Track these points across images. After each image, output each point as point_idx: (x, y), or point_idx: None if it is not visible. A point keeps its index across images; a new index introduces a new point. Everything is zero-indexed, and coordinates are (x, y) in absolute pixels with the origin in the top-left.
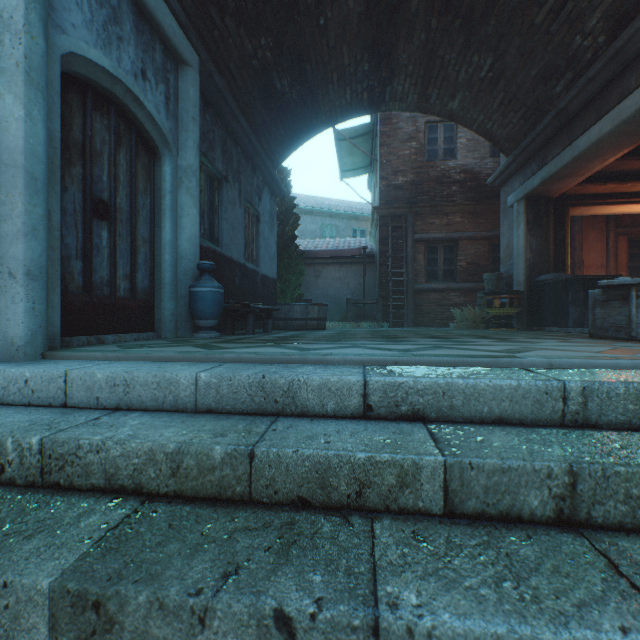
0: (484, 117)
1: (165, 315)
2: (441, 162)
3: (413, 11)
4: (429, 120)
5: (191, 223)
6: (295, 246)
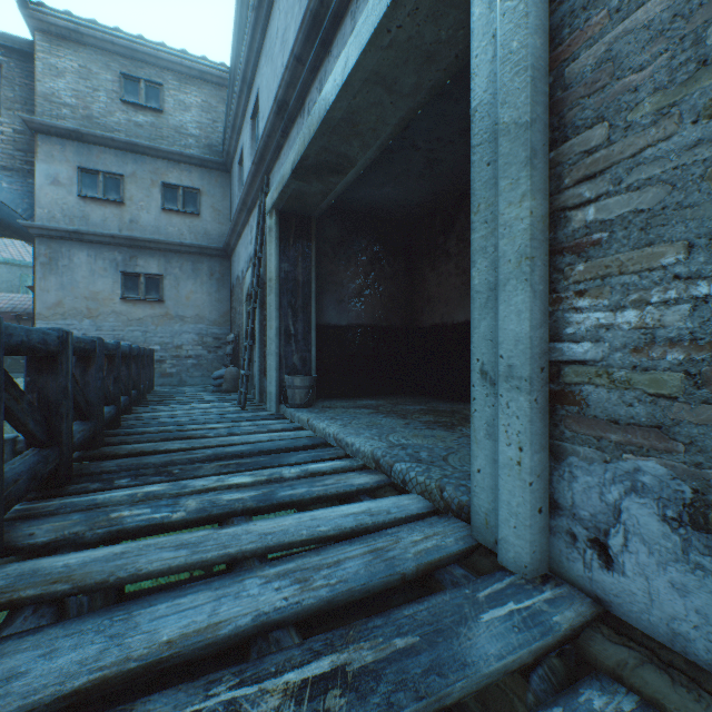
0: None
1: None
2: None
3: None
4: None
5: None
6: None
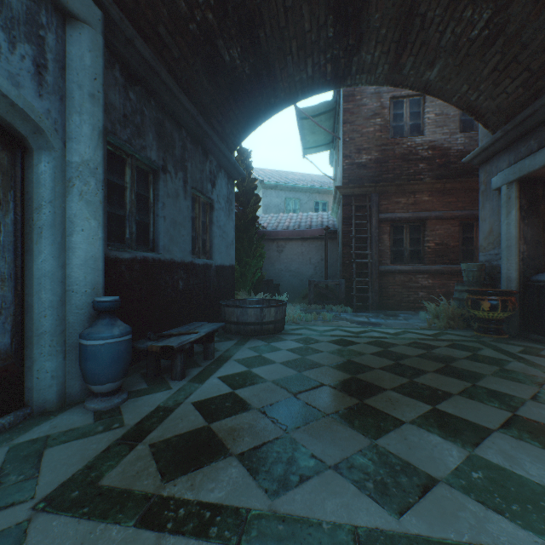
0: (468, 87)
1: (41, 379)
2: (407, 138)
3: None
4: (394, 95)
5: (87, 241)
6: (256, 227)
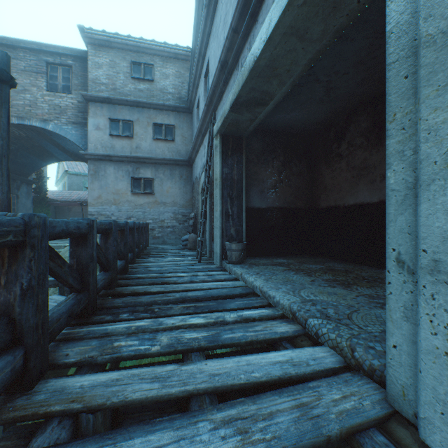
0: None
1: None
2: None
3: (63, 150)
4: None
5: None
6: (46, 202)
